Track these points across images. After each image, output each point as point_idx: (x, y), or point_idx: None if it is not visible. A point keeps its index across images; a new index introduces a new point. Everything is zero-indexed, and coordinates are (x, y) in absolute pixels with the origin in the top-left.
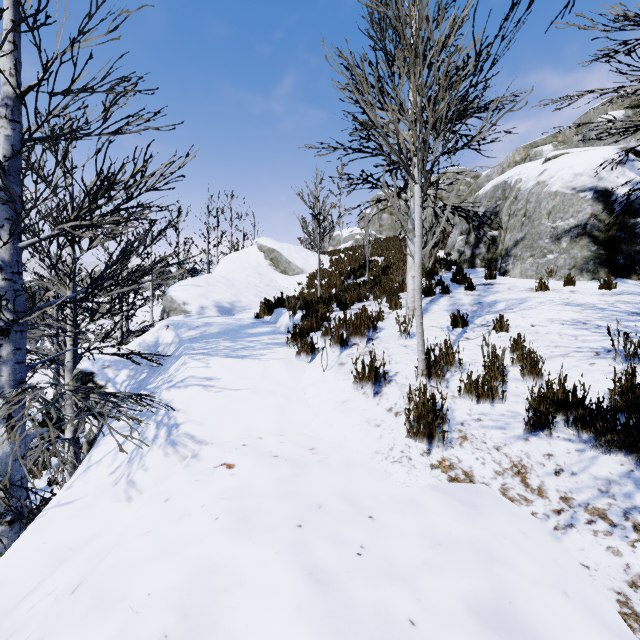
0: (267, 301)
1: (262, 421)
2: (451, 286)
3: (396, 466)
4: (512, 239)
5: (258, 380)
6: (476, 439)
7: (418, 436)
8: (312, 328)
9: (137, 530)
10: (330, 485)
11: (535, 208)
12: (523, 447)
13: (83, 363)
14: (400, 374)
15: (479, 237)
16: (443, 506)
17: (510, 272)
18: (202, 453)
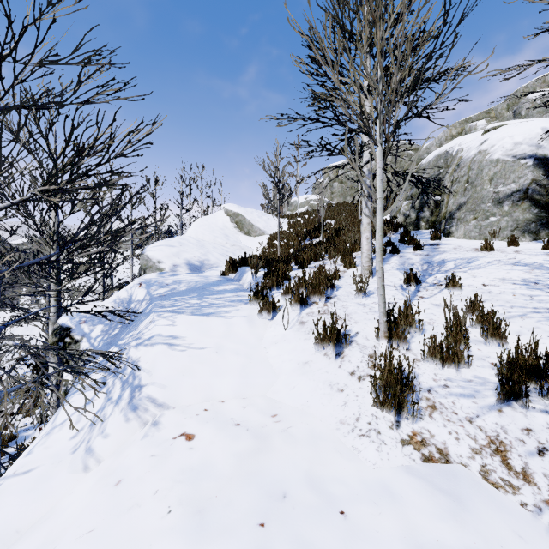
0: (232, 260)
1: (224, 383)
2: (400, 246)
3: (364, 441)
4: (455, 203)
5: (222, 338)
6: (446, 409)
7: (385, 406)
8: (273, 286)
9: (79, 528)
10: (295, 464)
11: (477, 175)
12: (497, 419)
13: (62, 318)
14: (360, 334)
15: (423, 202)
16: (422, 497)
17: (454, 233)
18: (162, 420)
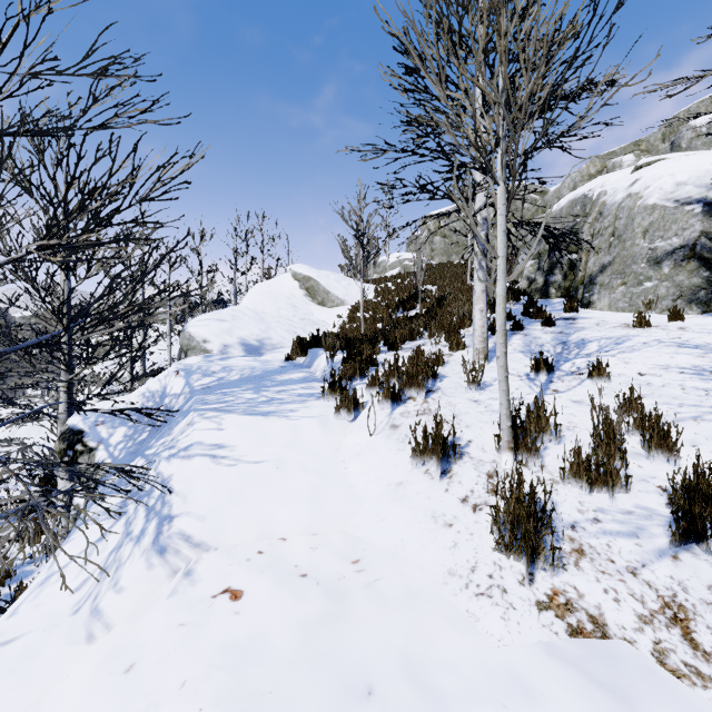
0: (300, 340)
1: (287, 513)
2: (523, 321)
3: (484, 603)
4: (597, 263)
5: (285, 447)
6: (598, 554)
7: (513, 551)
8: (355, 375)
9: None
10: (385, 640)
11: (626, 225)
12: (673, 571)
13: (73, 418)
14: (474, 444)
15: (554, 262)
16: (573, 696)
17: (595, 304)
18: (199, 567)
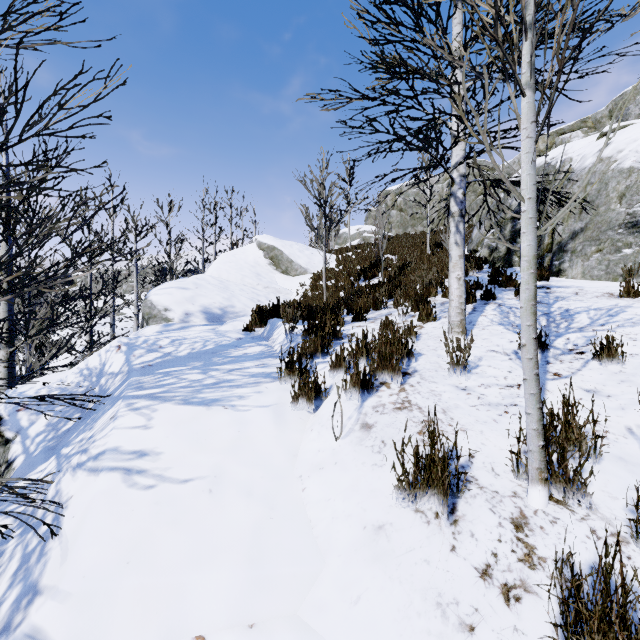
0: (259, 309)
1: (211, 584)
2: (492, 289)
3: None
4: (567, 230)
5: (225, 454)
6: None
7: None
8: (316, 352)
9: None
10: None
11: (599, 190)
12: None
13: None
14: (479, 461)
15: (516, 230)
16: None
17: (567, 272)
18: None
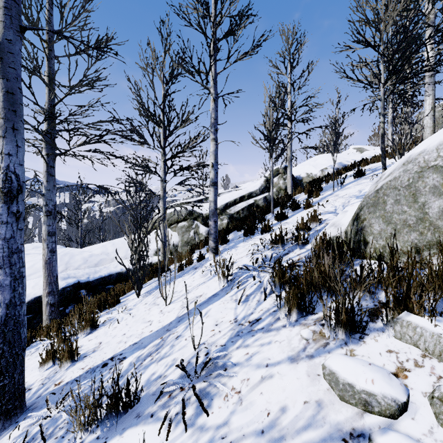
0: None
1: None
2: None
3: None
4: None
5: None
6: None
7: None
8: None
9: None
10: None
11: None
12: None
13: None
14: None
15: None
16: None
17: None
18: None
